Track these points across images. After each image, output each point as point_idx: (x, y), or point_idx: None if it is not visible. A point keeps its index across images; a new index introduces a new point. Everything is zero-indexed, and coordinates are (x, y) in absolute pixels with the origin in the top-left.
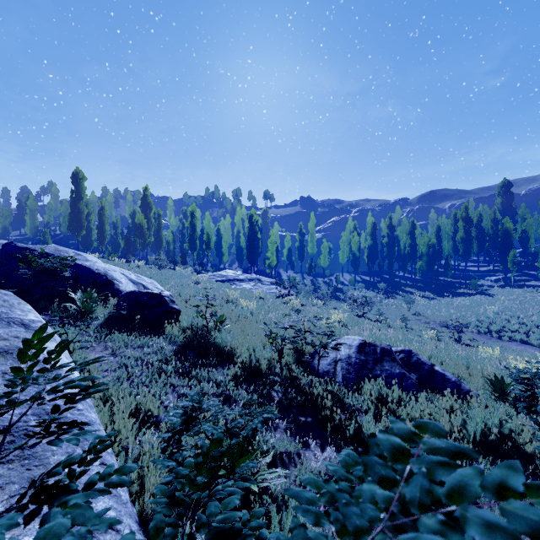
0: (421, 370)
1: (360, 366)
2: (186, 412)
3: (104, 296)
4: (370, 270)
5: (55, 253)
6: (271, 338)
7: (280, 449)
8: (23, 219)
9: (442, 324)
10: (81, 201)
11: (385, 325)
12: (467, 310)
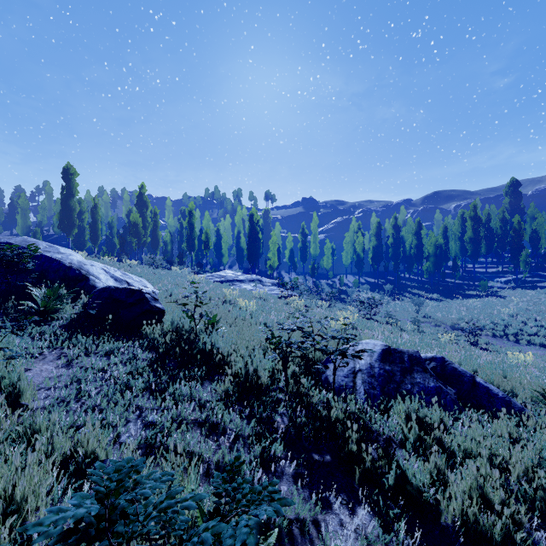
0: (459, 383)
1: (386, 379)
2: (76, 525)
3: (76, 294)
4: (375, 272)
5: (20, 244)
6: (273, 343)
7: (288, 513)
8: (14, 219)
9: (457, 327)
10: (72, 198)
11: (396, 328)
12: (479, 313)
